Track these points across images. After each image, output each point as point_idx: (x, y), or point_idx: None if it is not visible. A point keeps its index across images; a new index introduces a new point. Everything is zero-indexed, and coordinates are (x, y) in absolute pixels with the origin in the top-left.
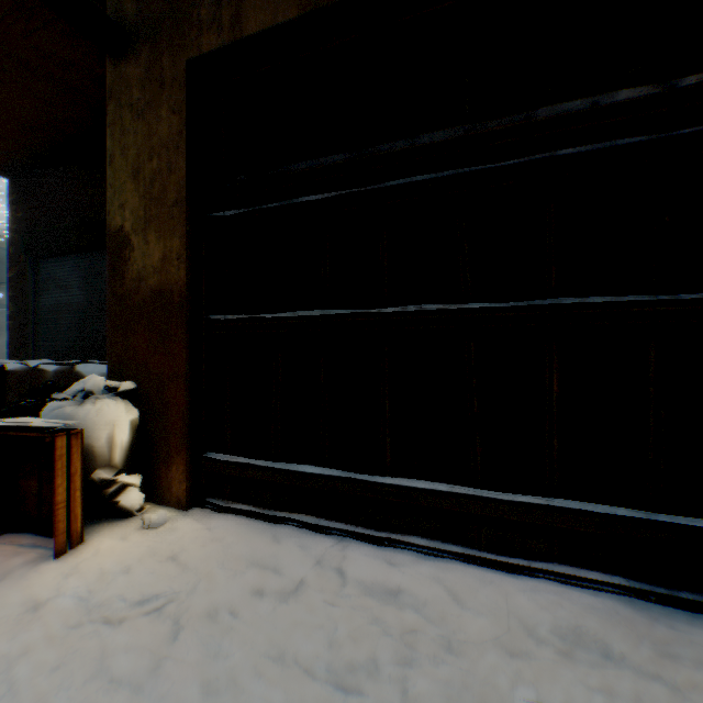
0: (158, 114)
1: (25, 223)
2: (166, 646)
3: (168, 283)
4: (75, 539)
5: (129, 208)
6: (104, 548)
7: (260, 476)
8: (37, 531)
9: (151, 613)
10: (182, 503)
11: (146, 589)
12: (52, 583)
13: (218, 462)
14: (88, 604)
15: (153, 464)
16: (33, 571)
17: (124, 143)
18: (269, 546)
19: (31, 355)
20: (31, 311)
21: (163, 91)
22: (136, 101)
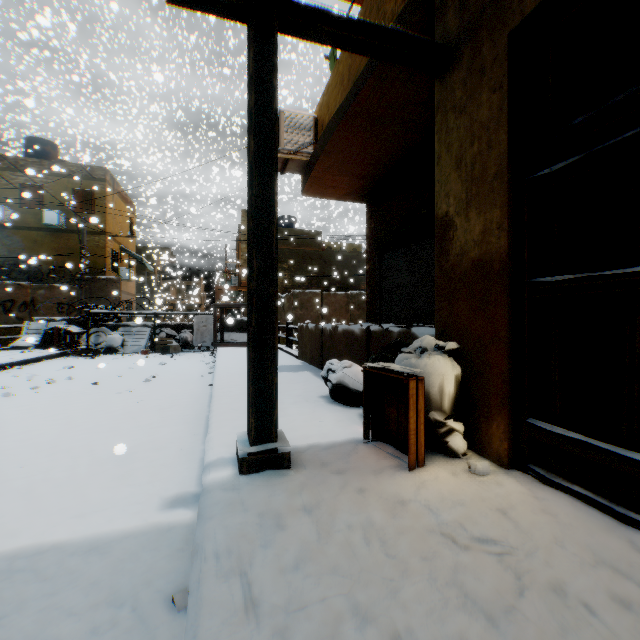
0: (478, 102)
1: (374, 231)
2: (512, 596)
3: (487, 253)
4: (419, 461)
5: (451, 195)
6: (440, 477)
7: (602, 460)
8: (395, 445)
9: (490, 554)
10: (502, 461)
11: (482, 529)
12: (409, 489)
13: (542, 431)
14: (436, 518)
15: (473, 416)
16: (396, 474)
17: (448, 142)
18: (624, 550)
19: (377, 321)
20: (377, 291)
21: (482, 79)
22: (458, 101)
